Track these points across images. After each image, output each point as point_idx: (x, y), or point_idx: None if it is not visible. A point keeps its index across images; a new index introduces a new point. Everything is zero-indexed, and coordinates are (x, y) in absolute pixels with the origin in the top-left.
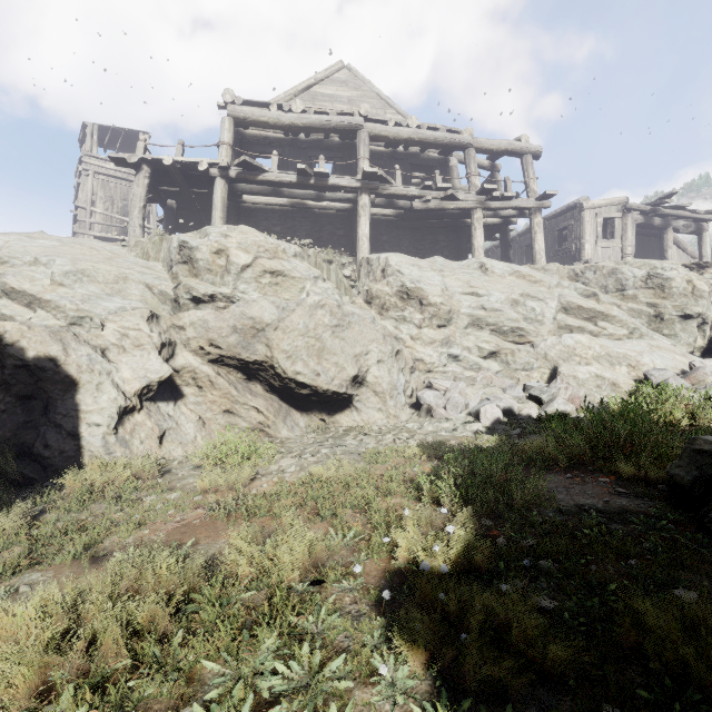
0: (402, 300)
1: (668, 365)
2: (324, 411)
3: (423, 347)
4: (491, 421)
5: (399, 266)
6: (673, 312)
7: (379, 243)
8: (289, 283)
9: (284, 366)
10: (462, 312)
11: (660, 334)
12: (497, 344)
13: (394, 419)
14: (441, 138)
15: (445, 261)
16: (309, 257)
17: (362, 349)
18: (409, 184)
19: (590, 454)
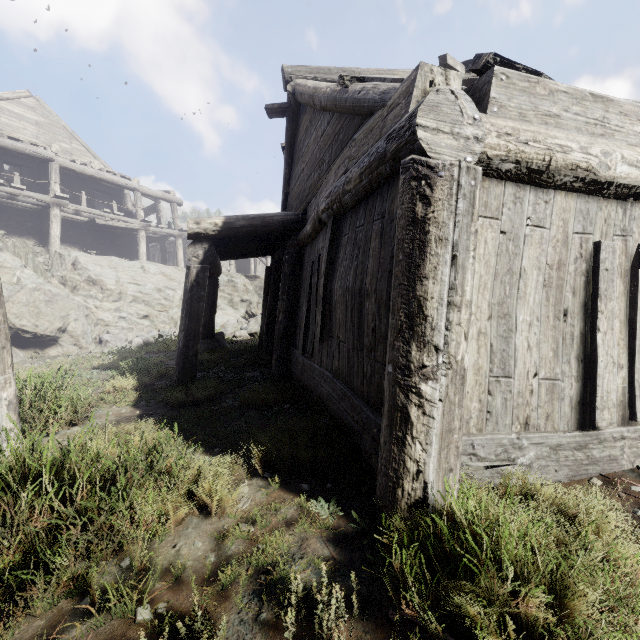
0: (89, 285)
1: (223, 322)
2: (38, 347)
3: (103, 312)
4: (137, 344)
5: (87, 264)
6: (238, 298)
7: (66, 236)
8: (3, 270)
9: (14, 322)
10: (128, 293)
11: (233, 308)
12: (149, 311)
13: (86, 350)
14: (117, 181)
15: (119, 261)
16: (9, 247)
17: (65, 313)
18: (93, 198)
19: (164, 347)
